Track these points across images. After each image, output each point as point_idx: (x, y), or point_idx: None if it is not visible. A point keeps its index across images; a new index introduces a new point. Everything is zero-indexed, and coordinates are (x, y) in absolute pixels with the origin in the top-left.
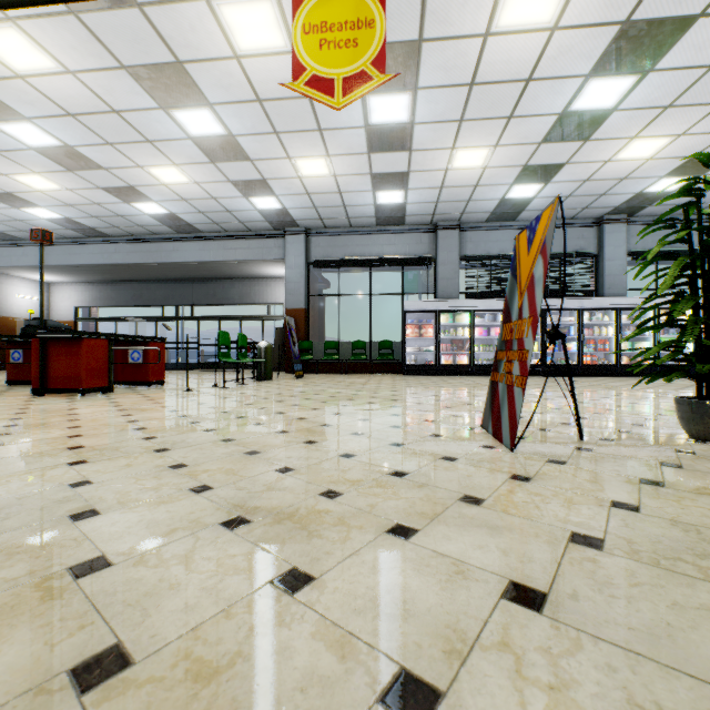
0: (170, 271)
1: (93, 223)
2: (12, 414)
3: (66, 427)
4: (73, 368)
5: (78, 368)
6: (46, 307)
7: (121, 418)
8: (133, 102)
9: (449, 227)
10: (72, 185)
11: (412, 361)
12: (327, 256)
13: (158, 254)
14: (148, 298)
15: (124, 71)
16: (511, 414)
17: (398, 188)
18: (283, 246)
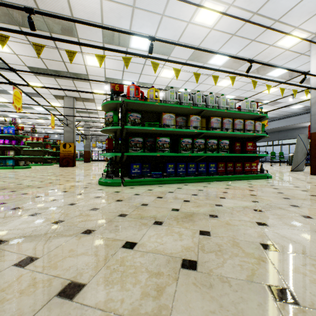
0: (268, 130)
1: None
2: None
3: None
4: None
5: None
6: None
7: None
8: None
9: None
10: None
11: None
12: None
13: None
14: (262, 139)
15: None
16: (293, 167)
17: None
18: None
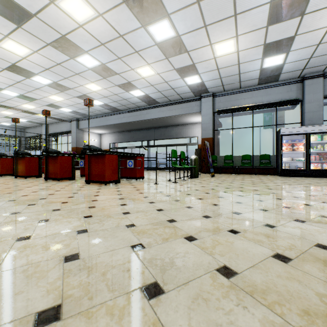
0: (145, 124)
1: (115, 105)
2: (66, 197)
3: (82, 216)
4: (101, 170)
5: (103, 170)
6: (99, 144)
7: (119, 208)
8: (129, 27)
9: (315, 77)
10: (106, 86)
11: (286, 167)
12: (225, 107)
13: (140, 116)
14: (136, 138)
15: (124, 4)
16: None
17: (282, 52)
18: (199, 105)
